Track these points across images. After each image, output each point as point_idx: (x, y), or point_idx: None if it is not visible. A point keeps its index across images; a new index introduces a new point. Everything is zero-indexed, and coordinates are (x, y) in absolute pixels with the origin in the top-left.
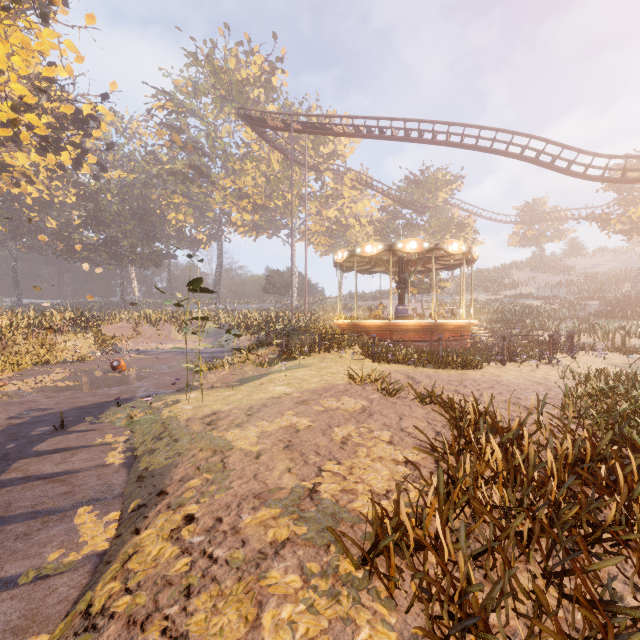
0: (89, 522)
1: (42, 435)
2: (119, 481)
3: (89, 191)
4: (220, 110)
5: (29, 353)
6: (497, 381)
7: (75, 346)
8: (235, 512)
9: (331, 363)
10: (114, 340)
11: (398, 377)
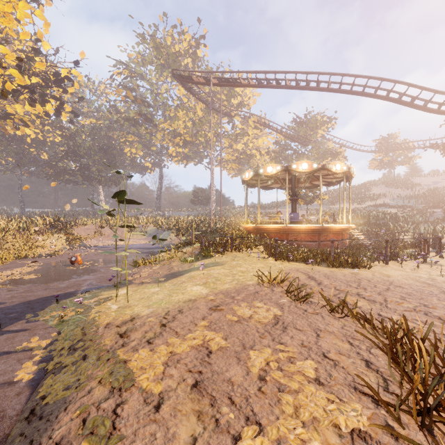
0: None
1: None
2: (13, 412)
3: (70, 133)
4: (160, 74)
5: (16, 249)
6: (389, 281)
7: (51, 243)
8: None
9: (241, 261)
10: (81, 238)
11: (300, 277)
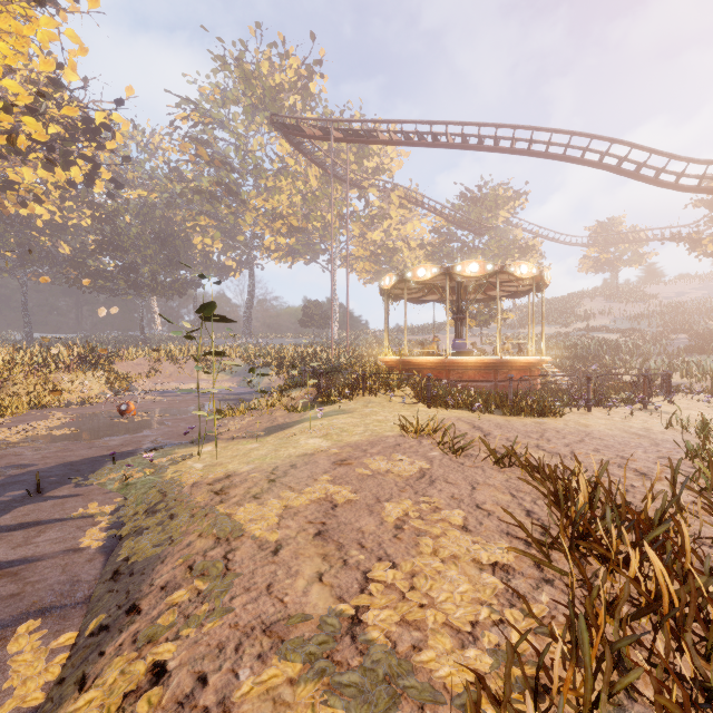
0: (28, 650)
1: (10, 502)
2: (89, 576)
3: (106, 212)
4: (251, 120)
5: (29, 394)
6: (586, 432)
7: (83, 386)
8: (230, 663)
9: (377, 408)
10: (129, 379)
11: (461, 427)
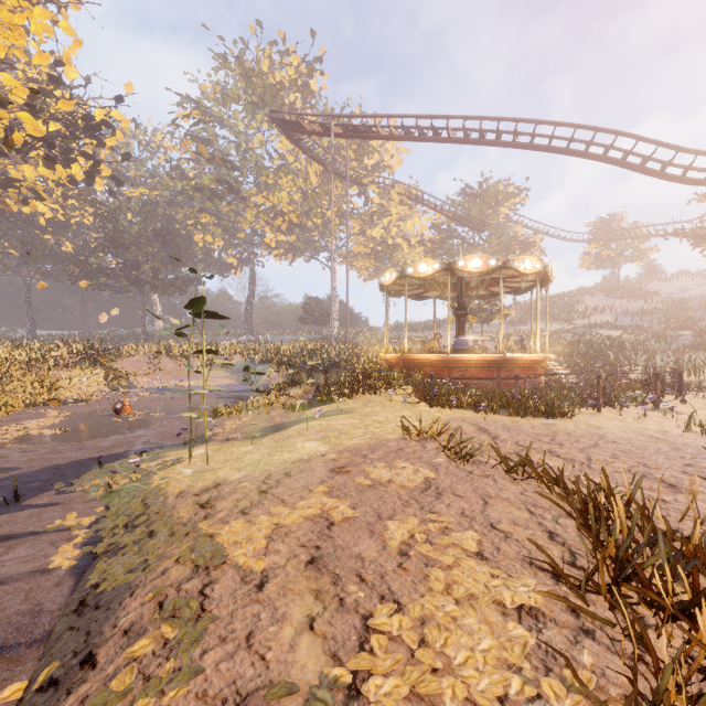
0: None
1: None
2: (54, 605)
3: (107, 210)
4: (252, 118)
5: (26, 392)
6: (599, 435)
7: (81, 383)
8: None
9: (378, 408)
10: (128, 376)
11: (466, 429)
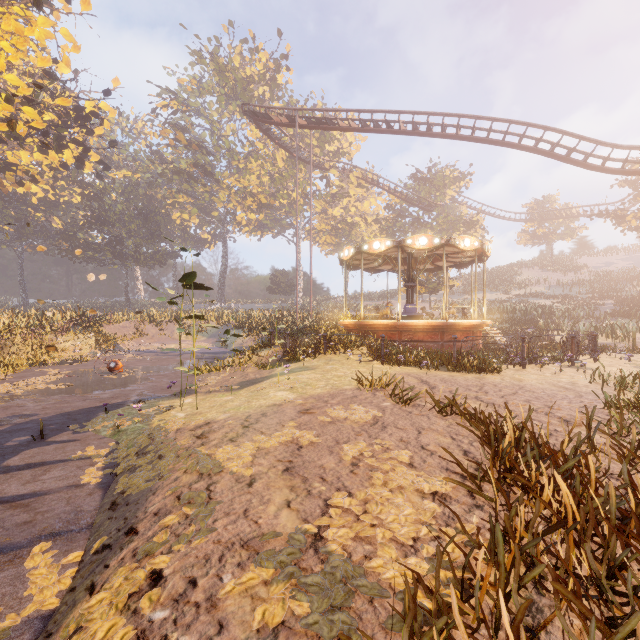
0: (42, 566)
1: (17, 446)
2: (90, 507)
3: (94, 191)
4: (225, 108)
5: (27, 353)
6: (520, 386)
7: (75, 346)
8: (215, 570)
9: (337, 365)
10: (116, 340)
11: (411, 381)
